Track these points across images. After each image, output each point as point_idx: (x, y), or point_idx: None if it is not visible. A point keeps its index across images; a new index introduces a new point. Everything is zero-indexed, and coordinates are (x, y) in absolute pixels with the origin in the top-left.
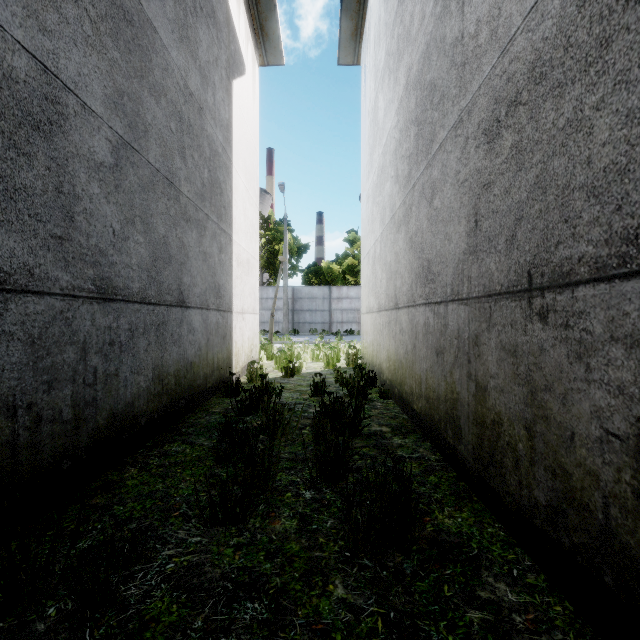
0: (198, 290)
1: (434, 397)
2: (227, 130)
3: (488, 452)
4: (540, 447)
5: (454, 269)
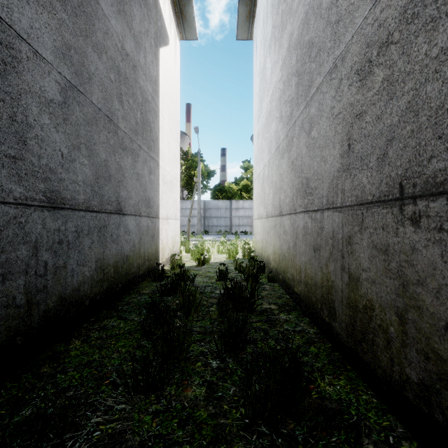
0: (132, 201)
1: (312, 283)
2: (155, 84)
3: (360, 331)
4: (412, 332)
5: (329, 184)
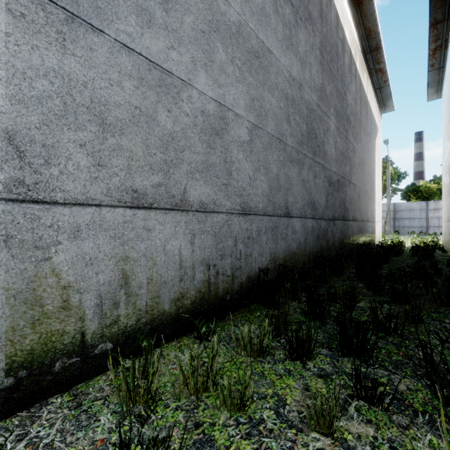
0: (369, 217)
1: None
2: (374, 161)
3: None
4: None
5: None
